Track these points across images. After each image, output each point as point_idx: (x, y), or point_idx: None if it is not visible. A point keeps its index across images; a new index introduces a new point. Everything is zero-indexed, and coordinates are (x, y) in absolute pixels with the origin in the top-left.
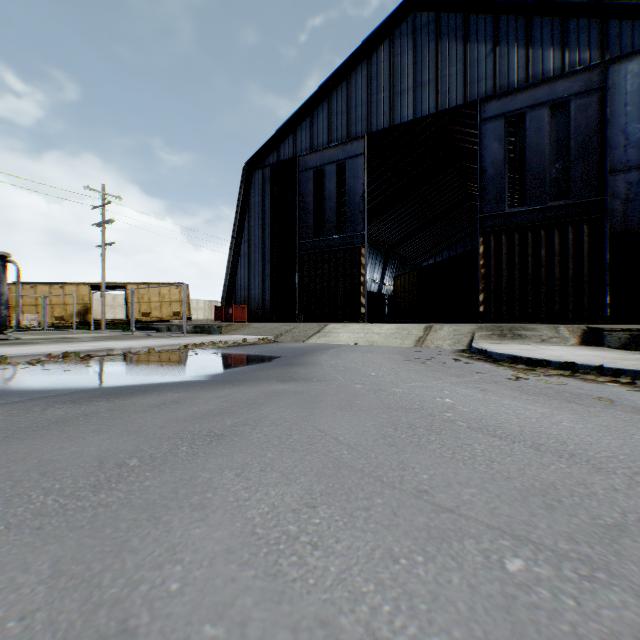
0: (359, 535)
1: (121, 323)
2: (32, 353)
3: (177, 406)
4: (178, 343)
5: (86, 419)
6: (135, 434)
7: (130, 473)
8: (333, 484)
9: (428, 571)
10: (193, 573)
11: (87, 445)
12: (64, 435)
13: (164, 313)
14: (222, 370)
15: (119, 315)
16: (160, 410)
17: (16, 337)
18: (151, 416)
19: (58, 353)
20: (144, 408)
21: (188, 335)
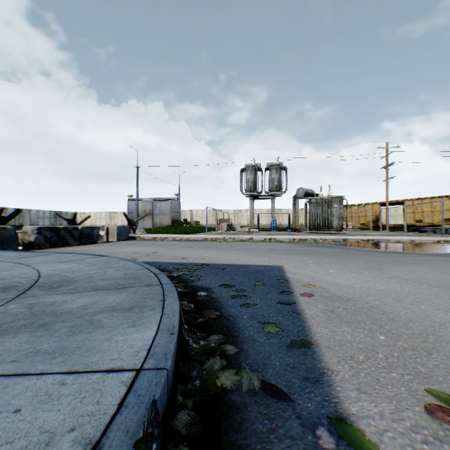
0: (437, 275)
1: (399, 227)
2: (355, 238)
3: (408, 257)
4: (430, 239)
5: (376, 255)
6: (390, 259)
7: (386, 262)
8: (444, 272)
9: (446, 279)
10: (394, 269)
11: (376, 258)
12: (370, 256)
13: (433, 220)
14: (448, 252)
15: (398, 221)
16: (401, 257)
17: (344, 233)
18: (397, 257)
19: (364, 239)
20: (395, 256)
21: (446, 236)
